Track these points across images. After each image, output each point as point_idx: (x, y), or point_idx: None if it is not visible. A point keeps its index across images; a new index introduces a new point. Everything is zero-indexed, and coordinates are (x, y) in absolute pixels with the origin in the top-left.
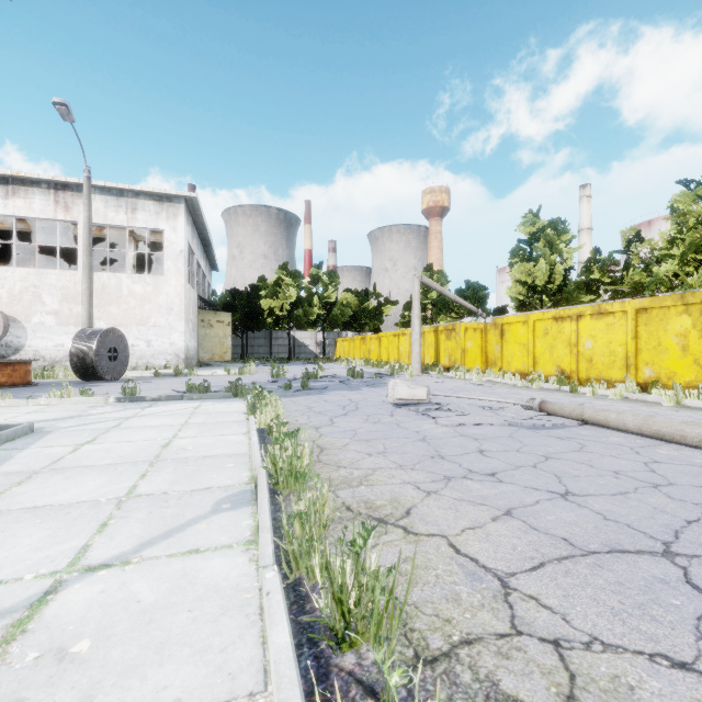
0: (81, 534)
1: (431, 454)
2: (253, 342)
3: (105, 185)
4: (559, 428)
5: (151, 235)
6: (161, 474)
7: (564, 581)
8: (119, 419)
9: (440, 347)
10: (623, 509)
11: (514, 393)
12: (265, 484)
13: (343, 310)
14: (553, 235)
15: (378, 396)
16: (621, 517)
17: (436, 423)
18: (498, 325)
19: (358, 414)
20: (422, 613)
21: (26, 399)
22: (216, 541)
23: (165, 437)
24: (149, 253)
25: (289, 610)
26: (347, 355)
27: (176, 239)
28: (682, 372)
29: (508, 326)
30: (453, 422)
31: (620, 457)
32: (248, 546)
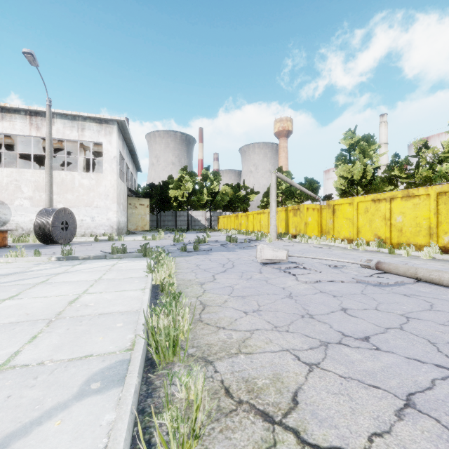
0: None
1: (301, 313)
2: (165, 218)
3: (63, 113)
4: (399, 285)
5: (95, 146)
6: (51, 336)
7: None
8: (49, 275)
9: (289, 221)
10: None
11: (348, 254)
12: (139, 360)
13: (223, 197)
14: (365, 145)
15: (249, 256)
16: None
17: (296, 280)
18: (331, 205)
19: (234, 271)
20: None
21: None
22: None
23: (76, 292)
24: (96, 160)
25: None
26: (225, 227)
27: (111, 149)
28: None
29: (338, 206)
30: (311, 279)
31: None
32: None
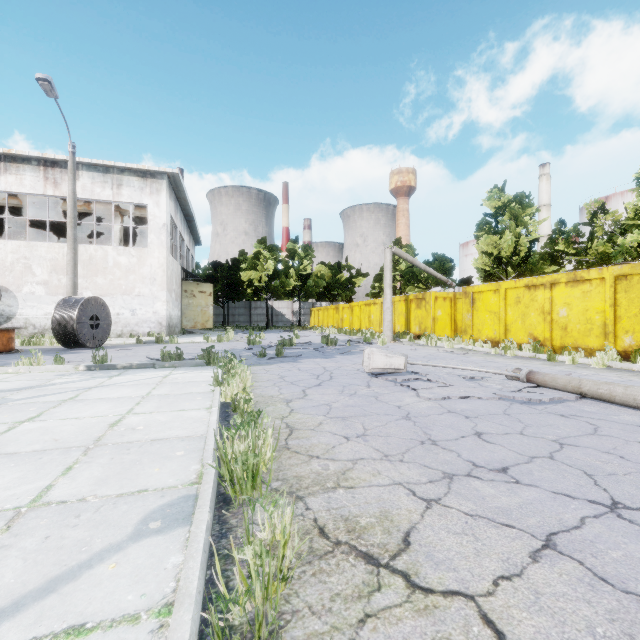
0: None
1: (420, 438)
2: (234, 312)
3: (92, 162)
4: (556, 402)
5: (137, 210)
6: (91, 467)
7: None
8: (79, 390)
9: (410, 315)
10: None
11: (490, 361)
12: (210, 493)
13: (318, 282)
14: (518, 208)
15: (353, 364)
16: None
17: (417, 396)
18: (468, 293)
19: (332, 384)
20: None
21: None
22: (117, 604)
23: (118, 412)
24: (137, 229)
25: None
26: (321, 324)
27: (159, 213)
28: None
29: (478, 294)
30: (437, 395)
31: None
32: (163, 619)
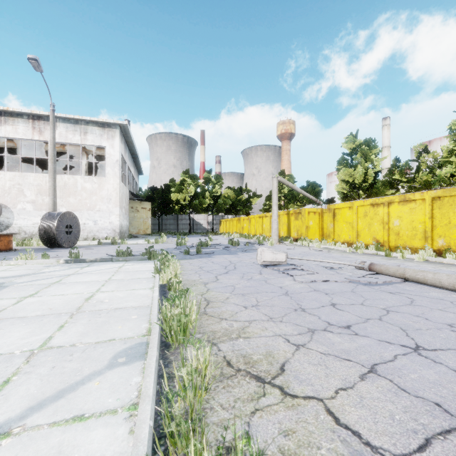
0: None
1: (294, 307)
2: (166, 222)
3: (66, 117)
4: (388, 284)
5: (97, 150)
6: (76, 325)
7: None
8: (61, 276)
9: (291, 224)
10: None
11: (346, 256)
12: (156, 340)
13: (225, 201)
14: (367, 149)
15: (250, 259)
16: None
17: (294, 280)
18: (331, 209)
19: (235, 272)
20: None
21: (1, 261)
22: (103, 404)
23: (90, 291)
24: (97, 163)
25: None
26: (228, 231)
27: (113, 153)
28: None
29: (338, 210)
30: (307, 279)
31: (446, 311)
32: (131, 412)
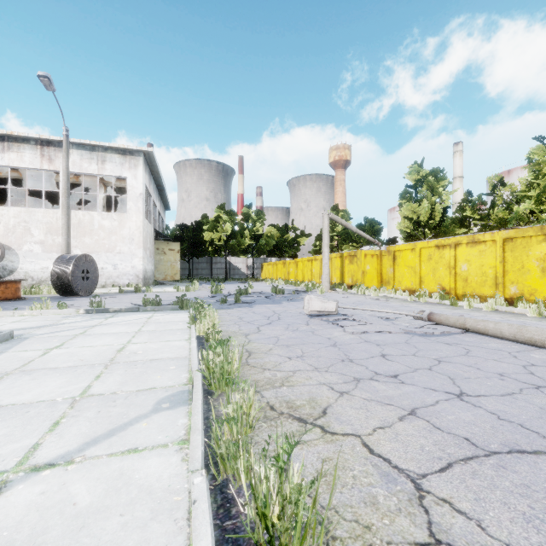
0: (34, 433)
1: (342, 358)
2: (198, 266)
3: (81, 142)
4: (446, 335)
5: (117, 181)
6: (113, 375)
7: (473, 483)
8: (85, 327)
9: (344, 269)
10: (513, 409)
11: (406, 306)
12: (200, 386)
13: (268, 241)
14: (434, 181)
15: (296, 308)
16: (513, 417)
17: (344, 331)
18: (391, 252)
19: (280, 323)
20: (343, 519)
21: (13, 311)
22: (153, 440)
23: (120, 342)
24: (116, 196)
25: (215, 514)
26: (271, 276)
27: (136, 185)
28: (542, 289)
29: (399, 252)
30: (358, 330)
31: (501, 361)
32: (182, 445)
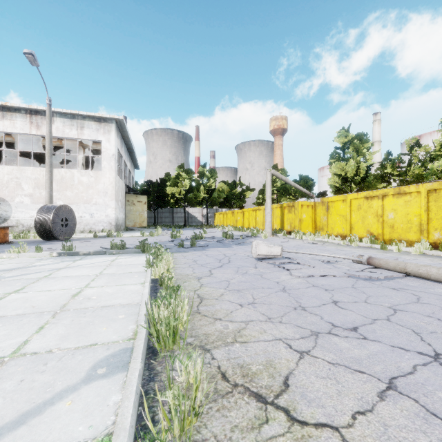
0: None
1: (293, 305)
2: (162, 215)
3: (63, 111)
4: (389, 279)
5: (94, 144)
6: (57, 326)
7: None
8: (52, 270)
9: (284, 217)
10: None
11: (341, 249)
12: (142, 348)
13: (220, 194)
14: (359, 143)
15: (244, 252)
16: None
17: (290, 275)
18: (325, 202)
19: (230, 266)
20: None
21: None
22: (71, 434)
23: (78, 286)
24: (95, 158)
25: None
26: (222, 223)
27: (109, 147)
28: None
29: (332, 203)
30: (304, 274)
31: None
32: None
